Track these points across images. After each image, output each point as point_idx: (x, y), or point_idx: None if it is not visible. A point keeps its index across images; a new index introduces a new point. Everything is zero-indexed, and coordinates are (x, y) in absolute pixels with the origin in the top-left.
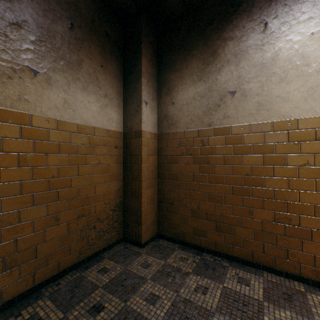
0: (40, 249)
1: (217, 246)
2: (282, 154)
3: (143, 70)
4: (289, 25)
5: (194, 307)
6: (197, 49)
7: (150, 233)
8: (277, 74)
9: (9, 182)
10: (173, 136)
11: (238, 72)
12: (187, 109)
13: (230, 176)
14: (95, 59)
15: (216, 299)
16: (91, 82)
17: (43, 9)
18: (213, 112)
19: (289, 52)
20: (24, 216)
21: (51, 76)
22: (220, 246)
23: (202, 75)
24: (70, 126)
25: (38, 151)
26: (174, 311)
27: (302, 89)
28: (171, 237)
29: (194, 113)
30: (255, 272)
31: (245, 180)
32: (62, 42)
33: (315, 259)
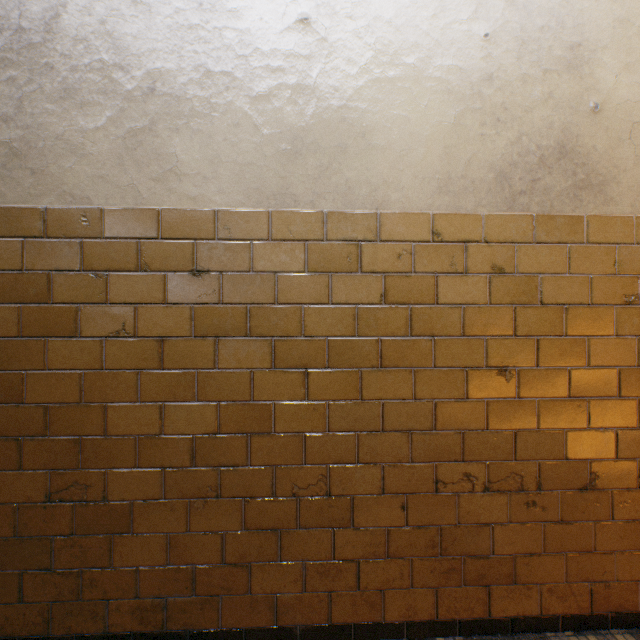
0: None
1: None
2: (69, 305)
3: None
4: None
5: None
6: None
7: None
8: (59, 73)
9: None
10: None
11: None
12: None
13: None
14: None
15: None
16: None
17: None
18: None
19: (85, 20)
20: None
21: None
22: None
23: None
24: None
25: None
26: None
27: (115, 131)
28: None
29: None
30: None
31: None
32: None
33: (140, 579)
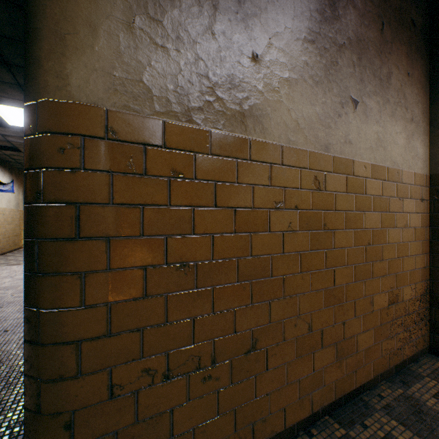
0: (358, 341)
1: None
2: None
3: None
4: None
5: None
6: None
7: None
8: None
9: (338, 249)
10: None
11: None
12: None
13: None
14: (401, 67)
15: None
16: (398, 102)
17: (360, 15)
18: None
19: None
20: (347, 294)
21: (366, 105)
22: None
23: None
24: (380, 172)
25: (357, 209)
26: None
27: None
28: None
29: None
30: None
31: None
32: (374, 54)
33: None
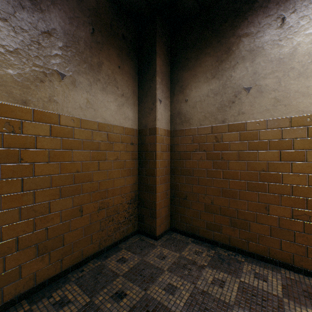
0: (66, 238)
1: (232, 241)
2: (301, 150)
3: (158, 69)
4: (308, 19)
5: (213, 299)
6: (211, 47)
7: (163, 226)
8: (296, 69)
9: (41, 176)
10: (186, 132)
11: (253, 68)
12: (201, 106)
13: (245, 172)
14: (113, 61)
15: (233, 293)
16: (110, 82)
17: (69, 17)
18: (227, 108)
19: (308, 46)
20: (53, 207)
21: (76, 79)
22: (234, 241)
23: (215, 73)
24: (91, 124)
25: (65, 148)
26: (193, 301)
27: None
28: (184, 231)
29: (208, 110)
30: (272, 268)
31: (261, 176)
32: (85, 47)
33: None
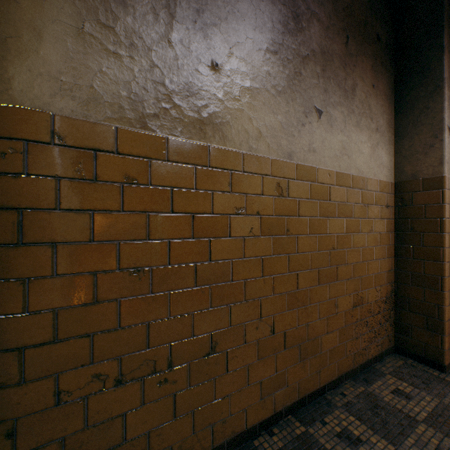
0: (322, 342)
1: None
2: None
3: (446, 75)
4: None
5: None
6: None
7: None
8: None
9: (302, 253)
10: None
11: None
12: None
13: None
14: (367, 79)
15: None
16: (363, 113)
17: (325, 29)
18: None
19: None
20: (311, 297)
21: (331, 114)
22: None
23: None
24: (345, 179)
25: (321, 215)
26: None
27: None
28: None
29: None
30: None
31: None
32: (339, 66)
33: None
